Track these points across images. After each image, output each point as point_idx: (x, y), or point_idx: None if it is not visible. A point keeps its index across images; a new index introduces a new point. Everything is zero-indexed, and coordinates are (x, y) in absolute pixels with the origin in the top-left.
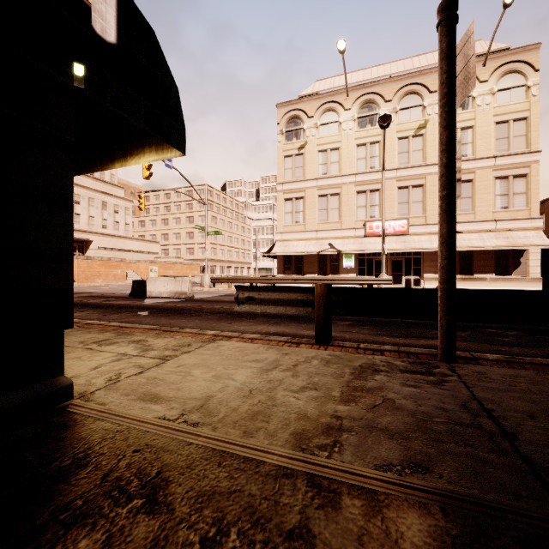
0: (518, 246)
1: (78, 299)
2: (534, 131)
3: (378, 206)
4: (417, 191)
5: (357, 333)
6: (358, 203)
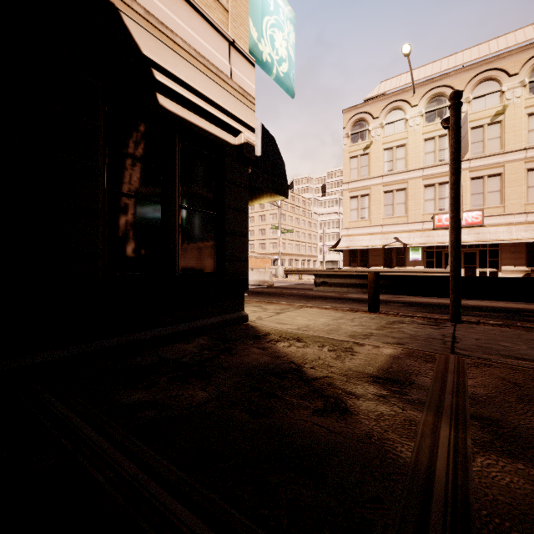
0: None
1: None
2: None
3: (448, 198)
4: (493, 181)
5: (403, 310)
6: (425, 197)
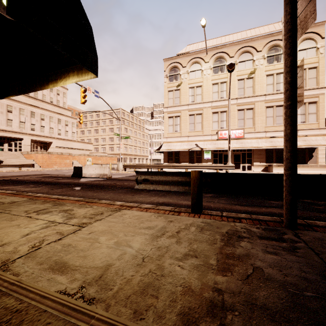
0: (312, 145)
1: (39, 179)
2: (321, 75)
3: (225, 121)
4: (249, 112)
5: (218, 202)
6: (213, 119)
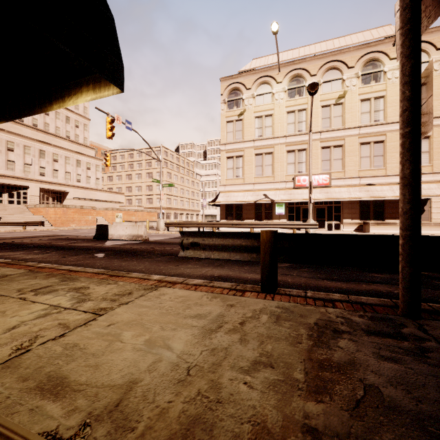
0: (423, 196)
1: (48, 242)
2: (436, 100)
3: (305, 163)
4: (337, 150)
5: (298, 276)
6: (288, 161)
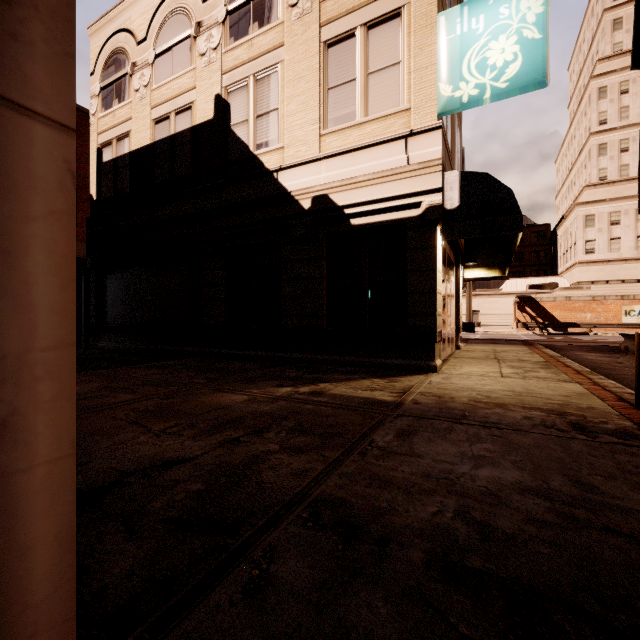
0: None
1: None
2: None
3: None
4: None
5: None
6: None
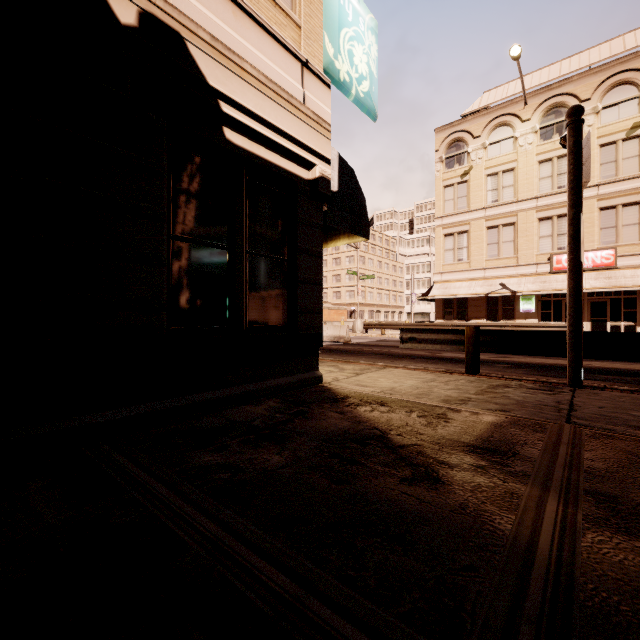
0: None
1: None
2: None
3: None
4: (630, 211)
5: (510, 372)
6: (540, 233)
